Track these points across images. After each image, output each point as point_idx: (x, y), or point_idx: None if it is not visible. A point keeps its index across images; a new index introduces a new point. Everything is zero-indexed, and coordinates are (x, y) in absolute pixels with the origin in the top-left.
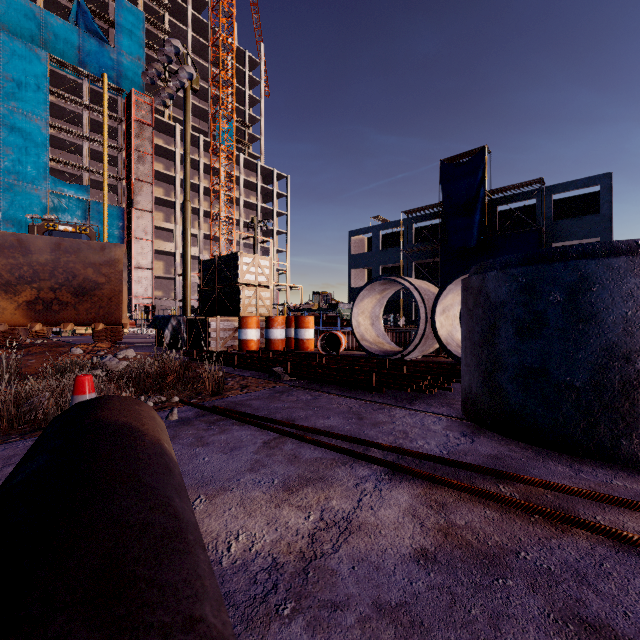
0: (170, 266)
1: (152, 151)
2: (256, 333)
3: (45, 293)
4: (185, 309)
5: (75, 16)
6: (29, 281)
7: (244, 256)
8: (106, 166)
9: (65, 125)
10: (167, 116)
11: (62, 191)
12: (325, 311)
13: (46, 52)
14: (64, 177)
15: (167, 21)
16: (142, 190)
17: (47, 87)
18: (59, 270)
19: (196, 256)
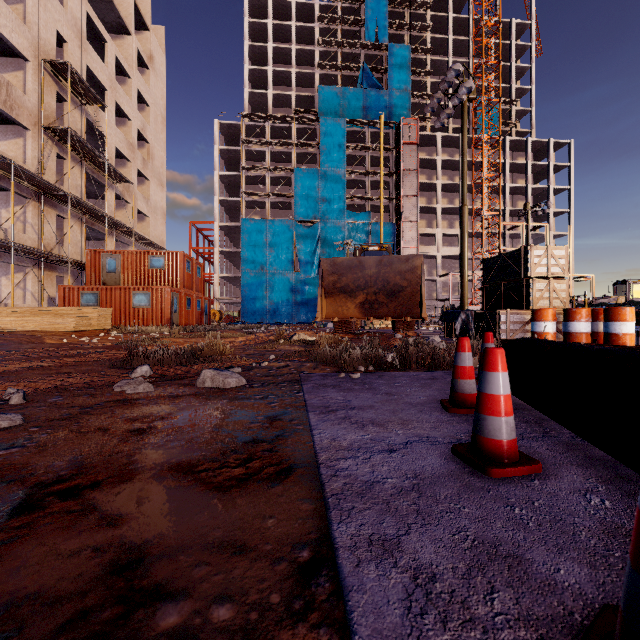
0: (431, 268)
1: (417, 166)
2: (552, 326)
3: (370, 296)
4: (462, 306)
5: (361, 80)
6: (362, 288)
7: (534, 249)
8: (382, 191)
9: (354, 168)
10: (429, 129)
11: (353, 220)
12: (639, 305)
13: (344, 119)
14: (354, 209)
15: (429, 40)
16: (409, 204)
17: (345, 145)
18: (379, 279)
19: (456, 256)
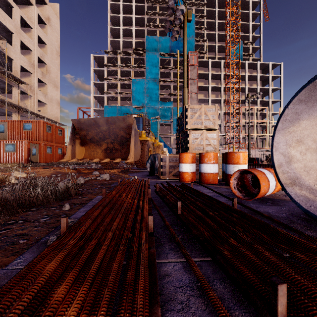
0: None
1: (197, 77)
2: (190, 167)
3: (109, 145)
4: None
5: (168, 33)
6: (103, 139)
7: (192, 107)
8: (178, 91)
9: (165, 79)
10: (205, 58)
11: (163, 106)
12: None
13: (158, 52)
14: (165, 100)
15: (205, 11)
16: (192, 97)
17: (158, 66)
18: (111, 133)
19: (219, 124)
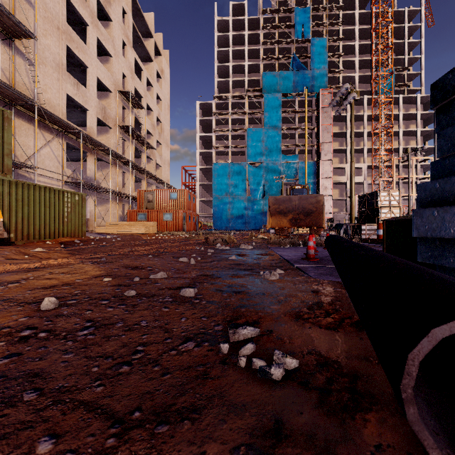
0: (343, 191)
1: (331, 122)
2: None
3: (295, 216)
4: (351, 220)
5: (291, 65)
6: (291, 212)
7: (381, 192)
8: (306, 140)
9: (287, 125)
10: None
11: (286, 161)
12: None
13: (280, 93)
14: (287, 153)
15: (341, 32)
16: (325, 148)
17: (280, 111)
18: (300, 207)
19: (361, 182)
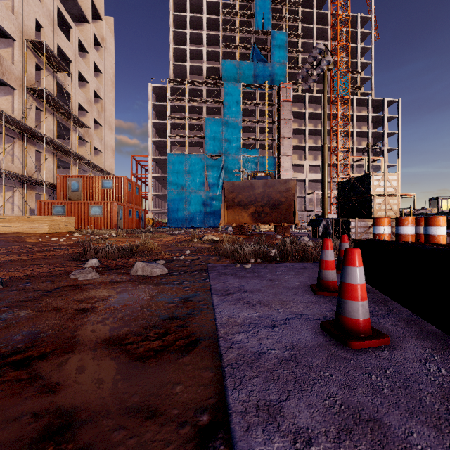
0: (301, 189)
1: (291, 117)
2: (387, 229)
3: (258, 208)
4: (323, 215)
5: (252, 56)
6: (253, 203)
7: (375, 175)
8: (267, 134)
9: (247, 118)
10: (300, 91)
11: (247, 154)
12: (447, 214)
13: (240, 83)
14: (247, 147)
15: (300, 28)
16: (285, 143)
17: (240, 101)
18: (265, 196)
19: (319, 180)
